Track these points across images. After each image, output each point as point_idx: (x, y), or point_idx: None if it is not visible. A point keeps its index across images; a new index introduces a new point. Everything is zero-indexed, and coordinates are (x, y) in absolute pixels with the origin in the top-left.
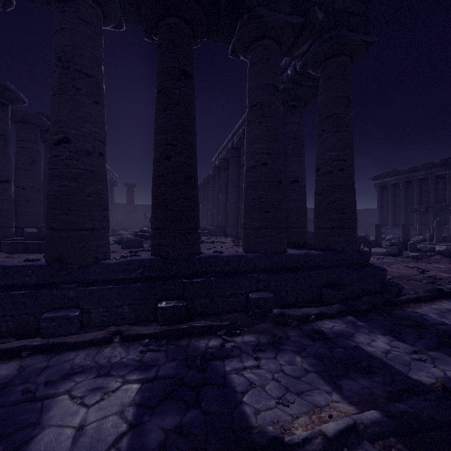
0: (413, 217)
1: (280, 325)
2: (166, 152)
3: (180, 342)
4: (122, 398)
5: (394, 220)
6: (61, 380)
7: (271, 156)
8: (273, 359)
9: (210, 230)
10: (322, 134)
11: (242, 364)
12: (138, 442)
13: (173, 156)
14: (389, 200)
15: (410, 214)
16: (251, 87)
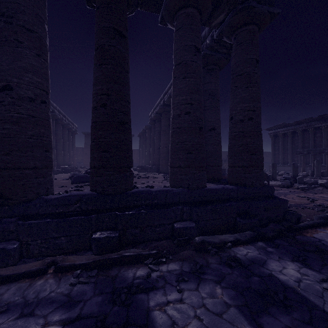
0: (297, 158)
1: (201, 252)
2: (102, 101)
3: (109, 272)
4: None
5: (283, 160)
6: None
7: (193, 106)
8: (195, 290)
9: (147, 167)
10: (235, 90)
11: (166, 298)
12: None
13: (108, 104)
14: (280, 145)
15: (295, 156)
16: (177, 48)
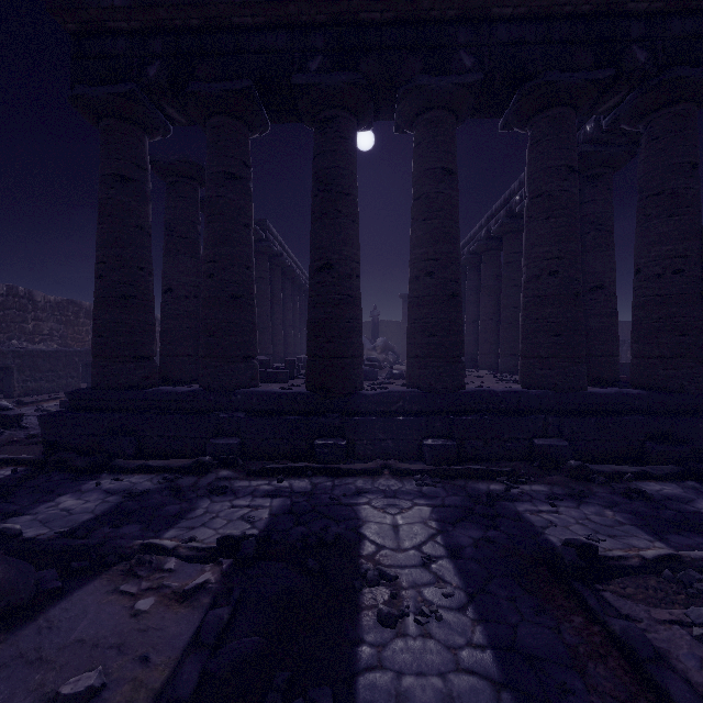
0: None
1: (580, 481)
2: (427, 268)
3: (455, 482)
4: (419, 514)
5: None
6: (355, 495)
7: (564, 261)
8: (575, 508)
9: None
10: (645, 221)
11: (536, 508)
12: (451, 540)
13: (435, 272)
14: None
15: None
16: (534, 172)
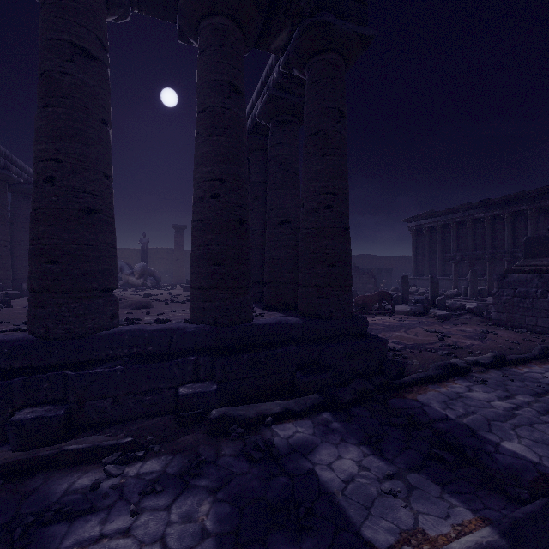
0: (450, 266)
1: (218, 436)
2: (47, 171)
3: (26, 483)
4: None
5: (430, 270)
6: None
7: (225, 184)
8: (165, 509)
9: None
10: (307, 158)
11: (101, 528)
12: None
13: (57, 177)
14: (425, 246)
15: (447, 263)
16: (200, 84)
